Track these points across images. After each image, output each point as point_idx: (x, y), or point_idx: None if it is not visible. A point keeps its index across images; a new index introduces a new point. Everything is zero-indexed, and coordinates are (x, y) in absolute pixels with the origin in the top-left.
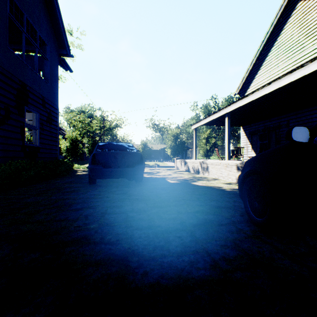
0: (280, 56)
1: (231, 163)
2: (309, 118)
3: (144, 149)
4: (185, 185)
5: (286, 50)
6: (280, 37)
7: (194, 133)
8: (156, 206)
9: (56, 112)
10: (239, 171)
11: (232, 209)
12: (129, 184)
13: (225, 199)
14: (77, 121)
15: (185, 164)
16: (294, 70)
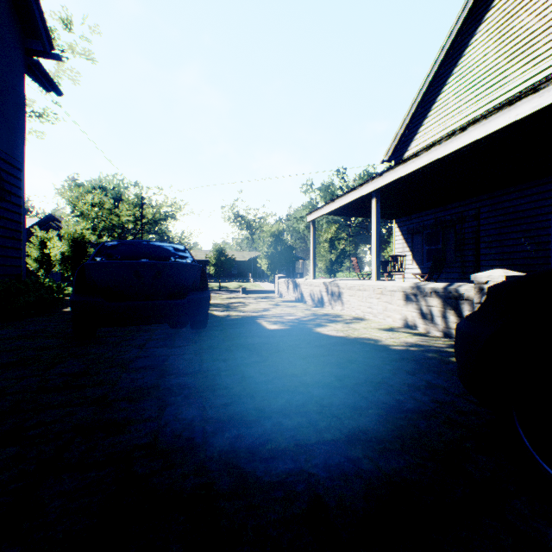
0: (464, 94)
1: (391, 286)
2: (516, 204)
3: (220, 259)
4: (301, 337)
5: (475, 82)
6: (463, 60)
7: (312, 229)
8: (231, 416)
9: (16, 174)
10: (411, 303)
11: (442, 418)
12: (174, 335)
13: (405, 380)
14: (87, 204)
15: (297, 287)
16: (519, 99)
